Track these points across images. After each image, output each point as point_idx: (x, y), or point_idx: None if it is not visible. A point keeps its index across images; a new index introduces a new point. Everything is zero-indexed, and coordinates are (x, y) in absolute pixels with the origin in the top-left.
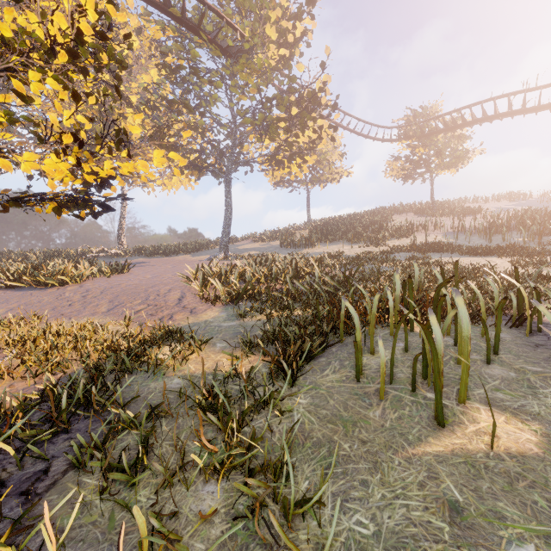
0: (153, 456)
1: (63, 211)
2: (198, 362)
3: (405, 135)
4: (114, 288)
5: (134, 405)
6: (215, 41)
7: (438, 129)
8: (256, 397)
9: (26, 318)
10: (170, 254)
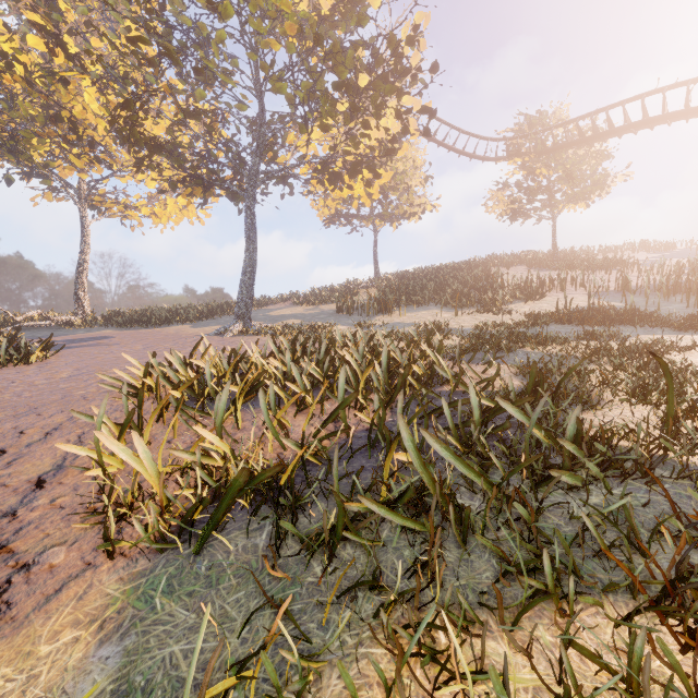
0: None
1: None
2: None
3: (518, 150)
4: None
5: None
6: None
7: (569, 141)
8: None
9: None
10: (158, 323)
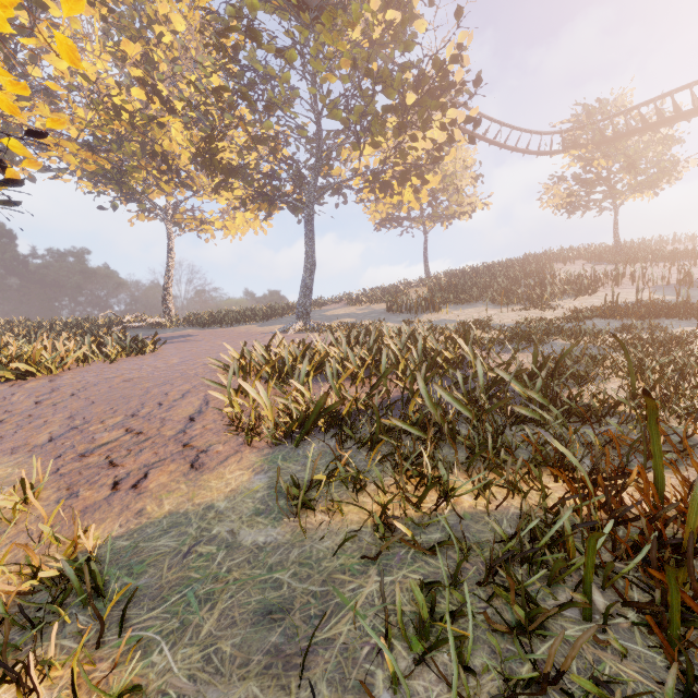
0: None
1: None
2: None
3: (574, 143)
4: (98, 386)
5: None
6: None
7: (630, 129)
8: None
9: None
10: (230, 323)
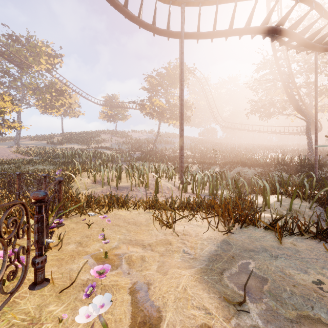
0: None
1: None
2: None
3: (105, 105)
4: None
5: None
6: (18, 65)
7: (116, 106)
8: None
9: None
10: None
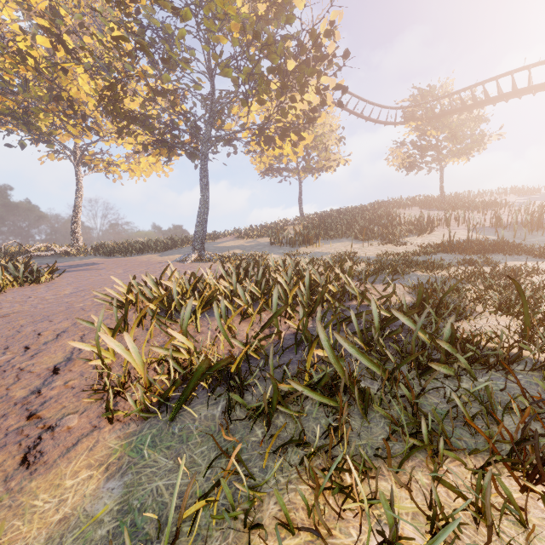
0: None
1: None
2: None
3: (412, 116)
4: None
5: None
6: None
7: (453, 108)
8: None
9: None
10: (133, 253)
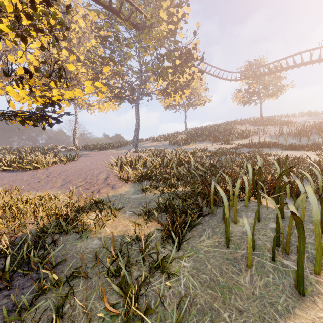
0: (67, 319)
1: (29, 123)
2: (112, 226)
3: (244, 77)
4: (67, 171)
5: (63, 263)
6: (129, 20)
7: (265, 73)
8: (152, 259)
9: (11, 190)
10: (103, 149)
